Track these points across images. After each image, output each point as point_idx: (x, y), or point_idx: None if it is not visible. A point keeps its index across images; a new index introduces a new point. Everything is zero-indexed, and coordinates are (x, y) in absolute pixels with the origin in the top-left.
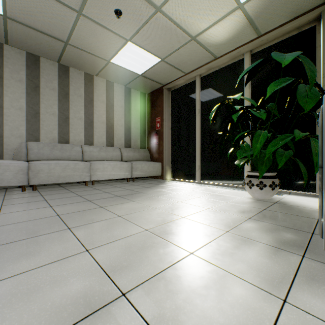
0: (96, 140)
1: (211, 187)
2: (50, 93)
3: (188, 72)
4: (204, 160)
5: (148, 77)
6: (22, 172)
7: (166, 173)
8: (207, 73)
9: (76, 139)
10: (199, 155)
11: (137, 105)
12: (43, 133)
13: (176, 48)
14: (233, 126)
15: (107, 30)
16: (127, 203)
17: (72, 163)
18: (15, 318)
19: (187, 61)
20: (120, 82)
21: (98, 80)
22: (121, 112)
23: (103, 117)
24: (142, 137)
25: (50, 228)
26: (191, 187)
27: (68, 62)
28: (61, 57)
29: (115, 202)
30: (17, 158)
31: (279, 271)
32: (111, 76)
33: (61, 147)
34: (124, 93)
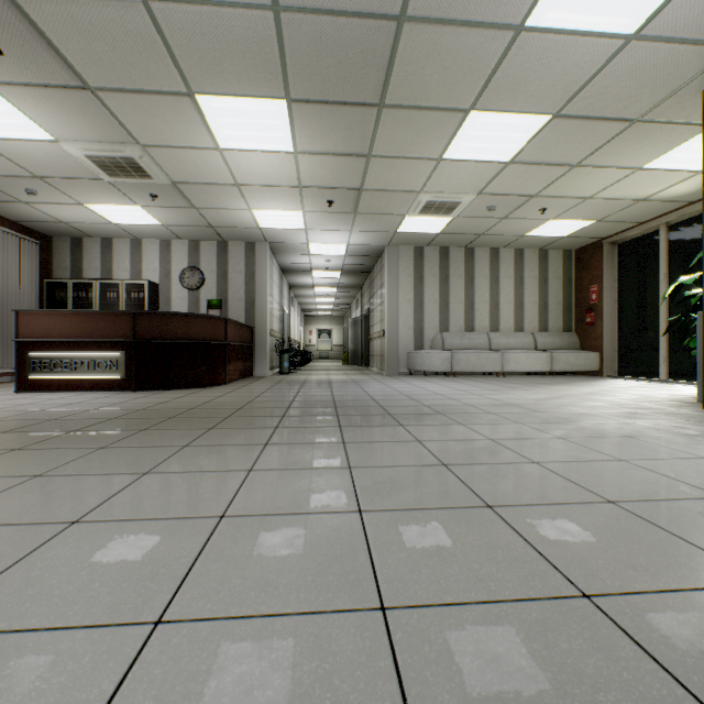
0: (502, 325)
1: (676, 385)
2: (457, 280)
3: (644, 221)
4: (674, 349)
5: (575, 237)
6: (447, 360)
7: (607, 368)
8: (679, 220)
9: (481, 326)
10: (664, 341)
11: (558, 271)
12: (451, 323)
13: (617, 210)
14: (698, 307)
15: (527, 219)
16: (555, 386)
17: (485, 353)
18: (531, 397)
19: (638, 214)
20: (532, 247)
21: (504, 252)
22: (533, 286)
23: (510, 296)
24: (566, 315)
25: (510, 389)
26: (641, 384)
27: (475, 245)
28: (470, 243)
29: (543, 386)
30: (435, 348)
31: (647, 402)
32: (522, 245)
33: (468, 335)
34: (537, 259)
